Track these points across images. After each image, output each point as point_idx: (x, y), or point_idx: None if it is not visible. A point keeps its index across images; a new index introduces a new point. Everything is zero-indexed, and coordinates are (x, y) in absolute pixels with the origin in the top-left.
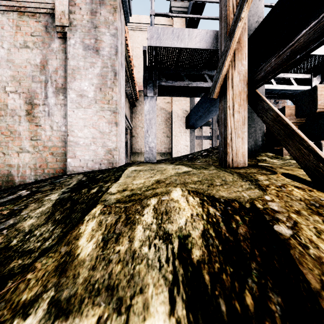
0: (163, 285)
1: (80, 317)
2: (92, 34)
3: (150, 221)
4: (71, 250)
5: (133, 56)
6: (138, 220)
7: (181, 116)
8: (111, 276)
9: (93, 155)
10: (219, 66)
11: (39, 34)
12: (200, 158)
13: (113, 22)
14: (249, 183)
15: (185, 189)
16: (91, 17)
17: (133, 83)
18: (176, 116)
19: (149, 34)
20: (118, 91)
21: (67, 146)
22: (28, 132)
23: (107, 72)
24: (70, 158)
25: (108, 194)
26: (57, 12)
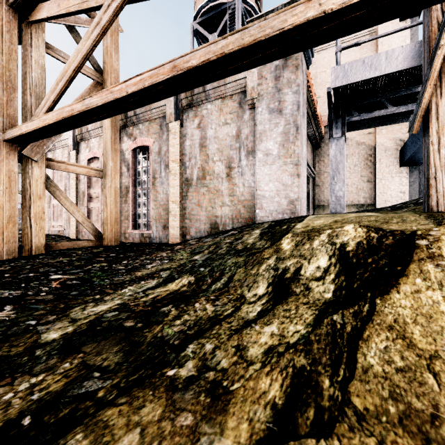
0: (326, 255)
1: (290, 260)
2: (276, 97)
3: (324, 239)
4: (279, 247)
5: (316, 85)
6: (316, 239)
7: (391, 149)
8: (301, 253)
9: (277, 206)
10: (419, 97)
11: (235, 111)
12: (409, 207)
13: (295, 80)
14: (432, 221)
15: (357, 225)
16: (275, 83)
17: (316, 122)
18: (383, 151)
19: (333, 75)
20: (299, 144)
21: (255, 199)
22: (227, 190)
23: (289, 128)
24: (258, 209)
25: (295, 228)
26: (249, 89)
